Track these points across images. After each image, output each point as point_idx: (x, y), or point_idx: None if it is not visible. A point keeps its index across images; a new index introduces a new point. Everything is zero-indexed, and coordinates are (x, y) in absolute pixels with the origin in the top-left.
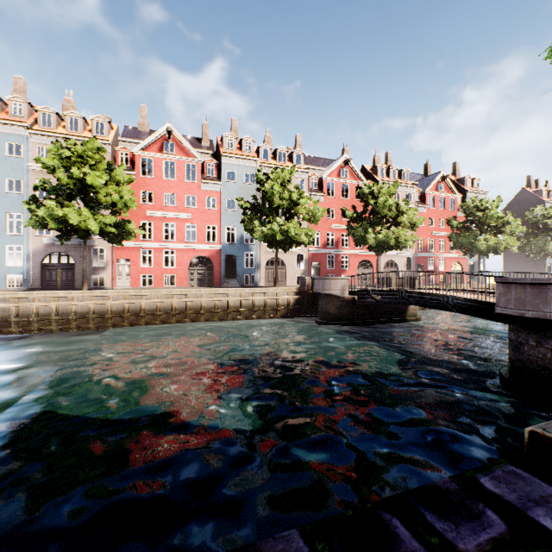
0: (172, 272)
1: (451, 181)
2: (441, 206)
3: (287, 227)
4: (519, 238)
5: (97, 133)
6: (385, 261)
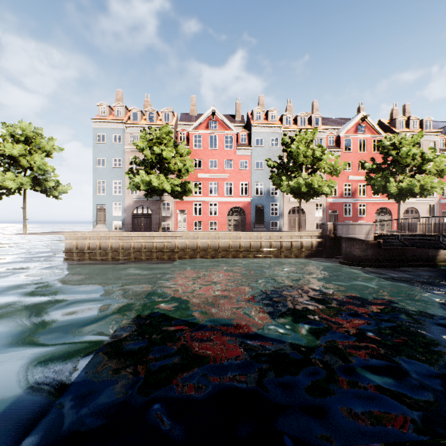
0: (215, 219)
1: None
2: None
3: (311, 180)
4: None
5: (165, 121)
6: (405, 208)
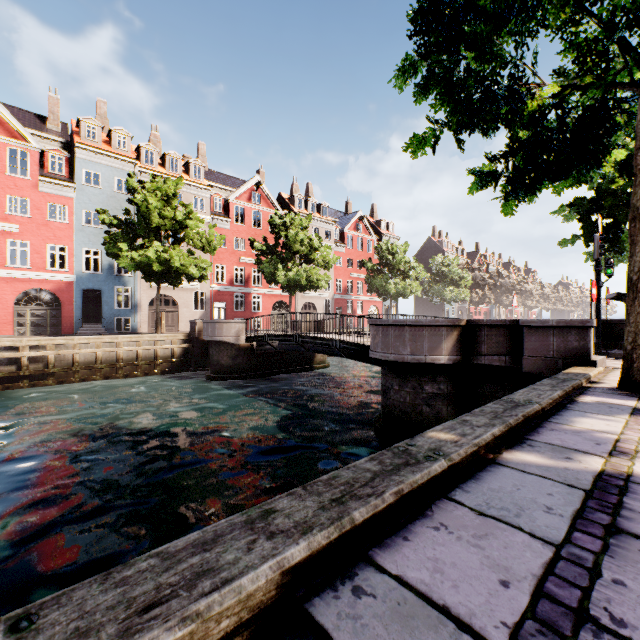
0: None
1: (369, 223)
2: (359, 247)
3: (170, 254)
4: (424, 284)
5: None
6: (304, 303)
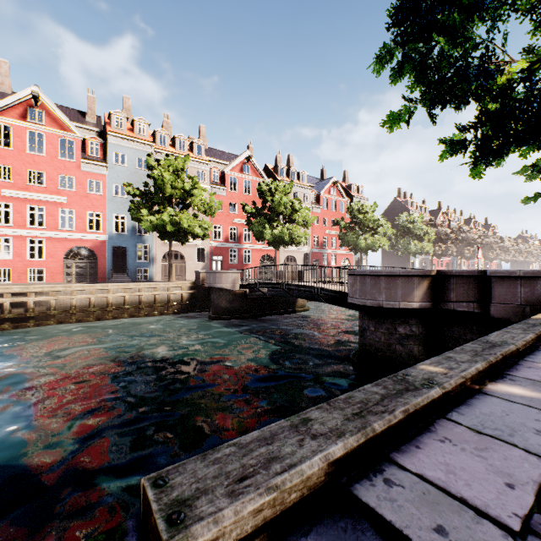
0: (41, 265)
1: (342, 187)
2: (333, 208)
3: (180, 218)
4: (391, 239)
5: None
6: (286, 256)
